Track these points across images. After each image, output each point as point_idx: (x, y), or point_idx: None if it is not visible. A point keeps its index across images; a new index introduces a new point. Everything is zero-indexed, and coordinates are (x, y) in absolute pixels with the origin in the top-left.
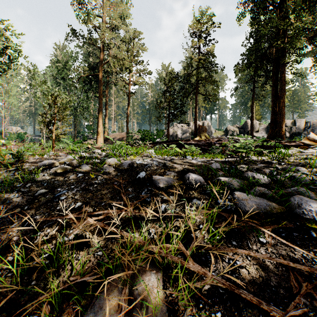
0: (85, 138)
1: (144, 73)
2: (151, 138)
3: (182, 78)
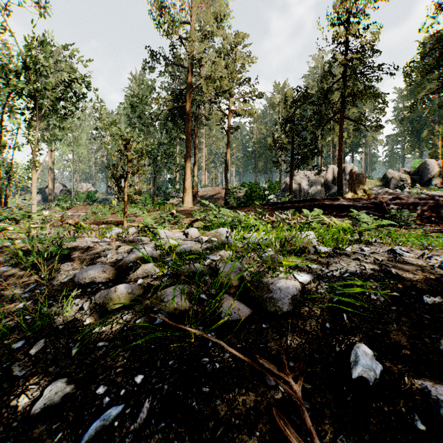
0: (167, 196)
1: (251, 96)
2: (261, 195)
3: (316, 95)
